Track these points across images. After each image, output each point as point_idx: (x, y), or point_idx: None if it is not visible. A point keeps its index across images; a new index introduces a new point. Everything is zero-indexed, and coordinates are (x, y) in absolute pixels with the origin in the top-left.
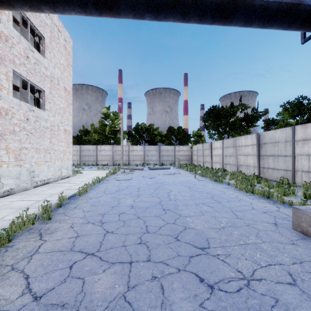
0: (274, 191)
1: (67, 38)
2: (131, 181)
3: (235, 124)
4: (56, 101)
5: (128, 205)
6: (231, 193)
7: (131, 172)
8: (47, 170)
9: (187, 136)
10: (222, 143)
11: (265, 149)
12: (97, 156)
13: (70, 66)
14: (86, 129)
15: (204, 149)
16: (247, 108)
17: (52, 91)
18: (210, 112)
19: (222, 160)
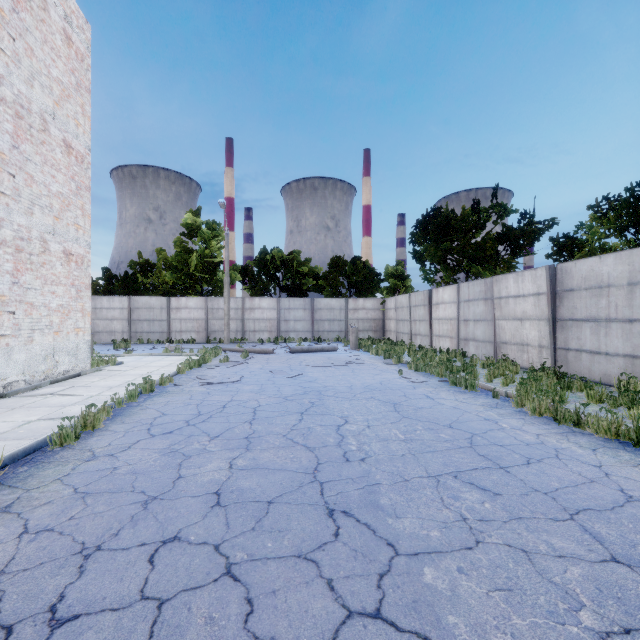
0: (625, 415)
1: (74, 17)
2: (239, 387)
3: (485, 248)
4: (35, 173)
5: (204, 491)
6: (516, 427)
7: (246, 359)
8: (4, 361)
9: (374, 278)
10: (458, 291)
11: (570, 305)
12: (170, 322)
13: (84, 92)
14: (147, 261)
15: (414, 305)
16: (508, 213)
17: (23, 144)
18: (427, 221)
19: (458, 330)
